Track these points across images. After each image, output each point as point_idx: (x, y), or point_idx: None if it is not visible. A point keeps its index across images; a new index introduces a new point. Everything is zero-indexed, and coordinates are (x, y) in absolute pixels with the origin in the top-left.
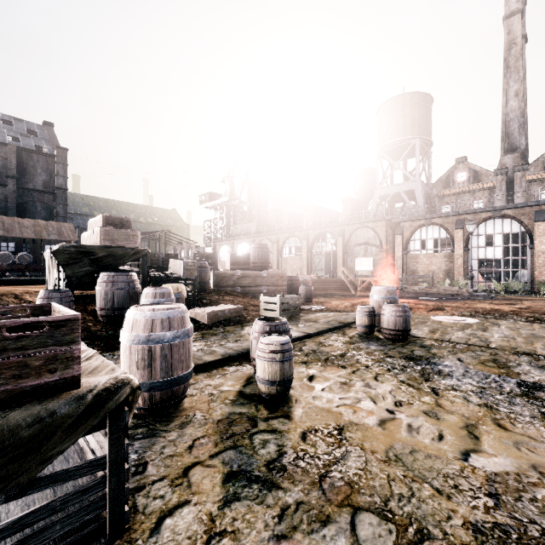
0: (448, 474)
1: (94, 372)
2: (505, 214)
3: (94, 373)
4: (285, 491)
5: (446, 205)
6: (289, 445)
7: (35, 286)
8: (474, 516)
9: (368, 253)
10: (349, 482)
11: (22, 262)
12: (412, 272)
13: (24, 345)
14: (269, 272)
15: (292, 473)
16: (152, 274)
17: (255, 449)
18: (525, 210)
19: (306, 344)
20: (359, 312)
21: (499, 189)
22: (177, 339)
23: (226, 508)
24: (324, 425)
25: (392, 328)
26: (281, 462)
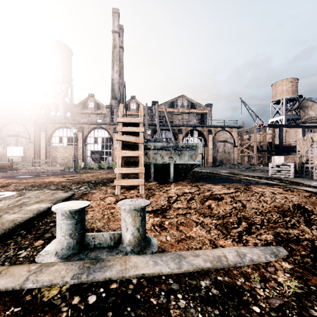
0: None
1: None
2: (102, 127)
3: None
4: None
5: (84, 119)
6: None
7: None
8: None
9: (19, 143)
10: None
11: None
12: (53, 157)
13: None
14: None
15: None
16: None
17: None
18: (110, 126)
19: None
20: None
21: (108, 115)
22: None
23: None
24: None
25: None
26: None
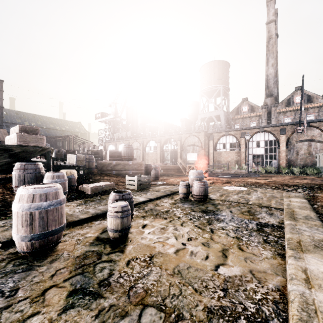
0: (204, 279)
1: None
2: (266, 130)
3: None
4: (105, 299)
5: (237, 124)
6: (117, 269)
7: None
8: (211, 303)
9: (194, 150)
10: (146, 289)
11: None
12: (218, 161)
13: None
14: (133, 162)
15: (113, 287)
16: (55, 163)
17: (95, 273)
18: (276, 128)
19: (148, 205)
20: (181, 186)
21: (264, 116)
22: (51, 206)
23: (63, 314)
24: (143, 255)
25: (198, 194)
26: (108, 281)
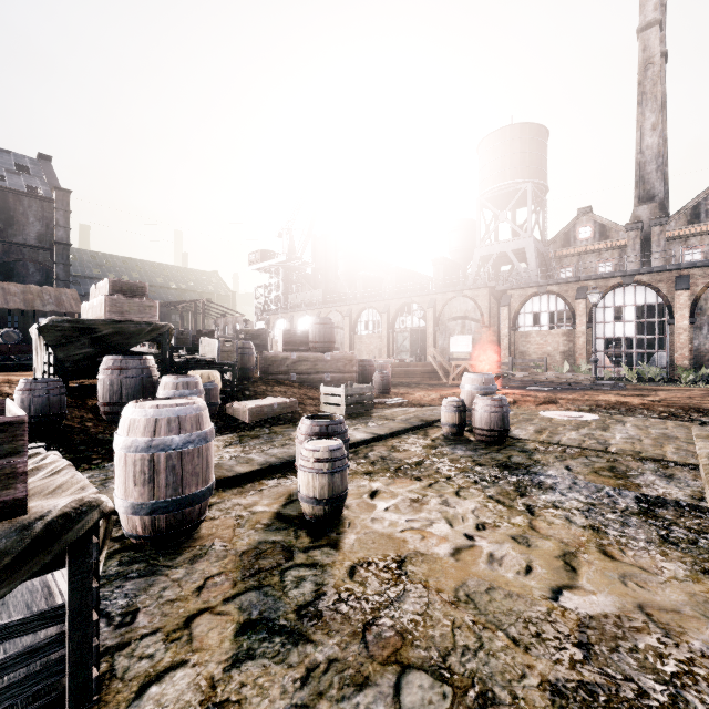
0: (530, 619)
1: (56, 492)
2: (638, 280)
3: (57, 493)
4: (316, 645)
5: (566, 269)
6: (331, 584)
7: (20, 373)
8: (556, 673)
9: (466, 330)
10: (402, 631)
11: (7, 341)
12: (522, 354)
13: None
14: (334, 355)
15: (329, 621)
16: (176, 358)
17: (286, 589)
18: (663, 276)
19: (375, 449)
20: (445, 407)
21: (632, 248)
22: (190, 445)
23: (233, 670)
24: (381, 556)
25: (485, 427)
26: (317, 607)
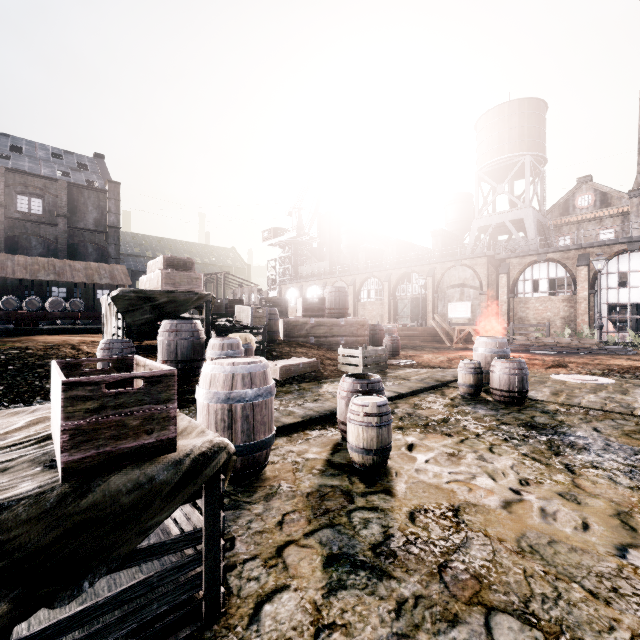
0: (602, 573)
1: (183, 434)
2: None
3: (184, 435)
4: (399, 582)
5: (564, 237)
6: (396, 527)
7: (90, 335)
8: None
9: (464, 296)
10: (476, 575)
11: (74, 309)
12: (521, 319)
13: (122, 402)
14: (348, 320)
15: (404, 561)
16: (216, 322)
17: (356, 529)
18: None
19: (399, 406)
20: (462, 369)
21: (635, 215)
22: (259, 397)
23: (331, 597)
24: (435, 504)
25: (504, 388)
26: (389, 547)
